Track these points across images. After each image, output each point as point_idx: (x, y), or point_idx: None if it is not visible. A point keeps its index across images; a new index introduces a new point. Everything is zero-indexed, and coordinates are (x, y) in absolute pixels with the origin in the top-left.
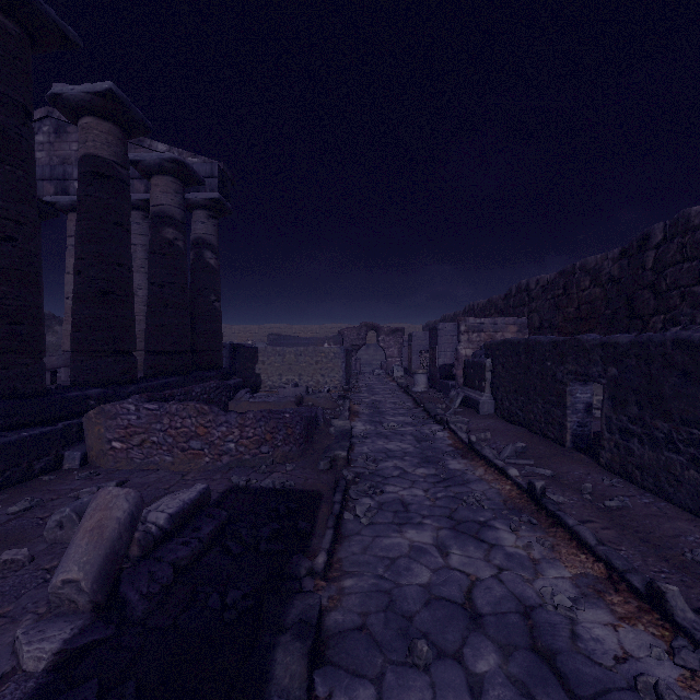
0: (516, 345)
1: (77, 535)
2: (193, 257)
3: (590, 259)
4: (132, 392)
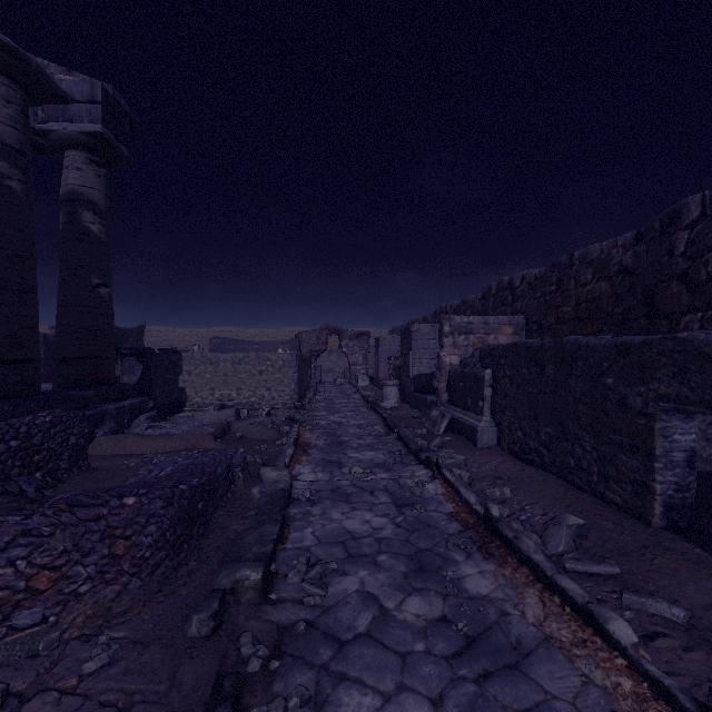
0: (537, 350)
1: None
2: (62, 219)
3: (593, 248)
4: None
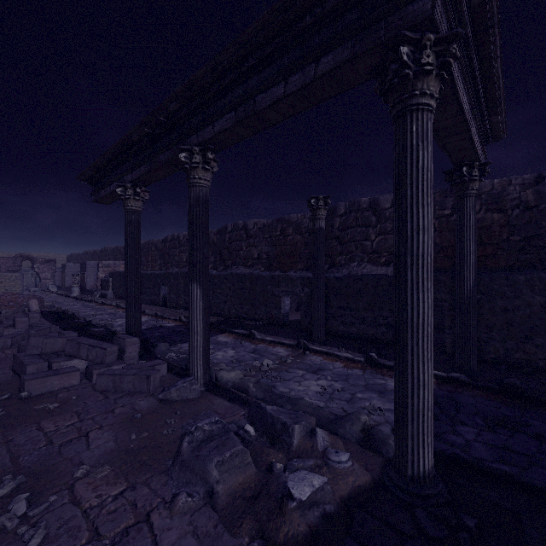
0: (120, 273)
1: (32, 305)
2: None
3: (154, 240)
4: None
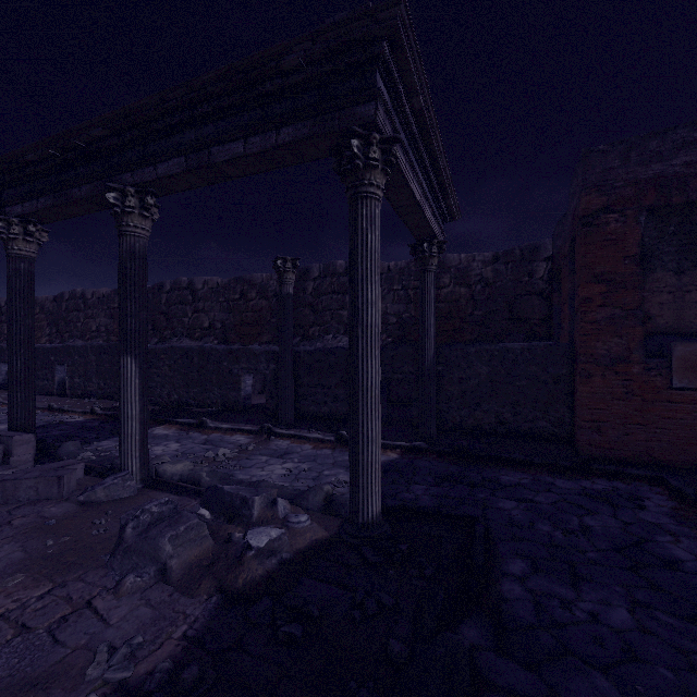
0: None
1: None
2: None
3: (39, 297)
4: None
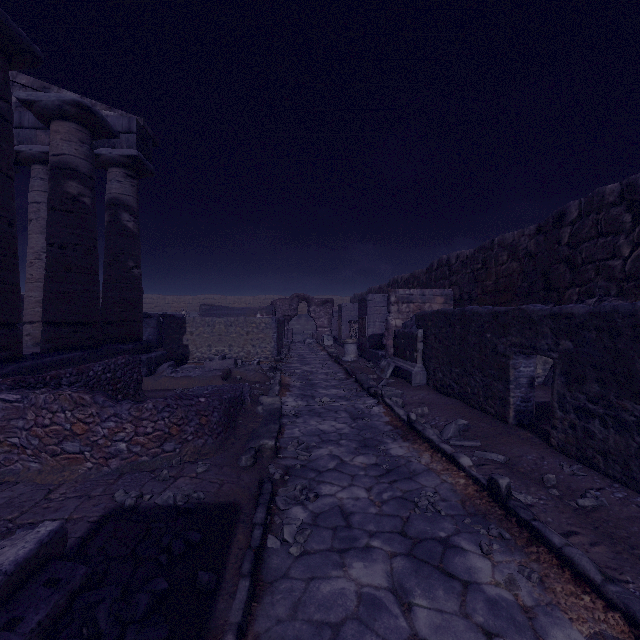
0: (451, 315)
1: None
2: (107, 219)
3: (507, 235)
4: (11, 372)
